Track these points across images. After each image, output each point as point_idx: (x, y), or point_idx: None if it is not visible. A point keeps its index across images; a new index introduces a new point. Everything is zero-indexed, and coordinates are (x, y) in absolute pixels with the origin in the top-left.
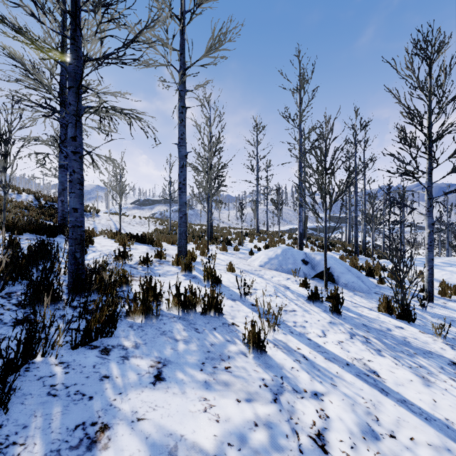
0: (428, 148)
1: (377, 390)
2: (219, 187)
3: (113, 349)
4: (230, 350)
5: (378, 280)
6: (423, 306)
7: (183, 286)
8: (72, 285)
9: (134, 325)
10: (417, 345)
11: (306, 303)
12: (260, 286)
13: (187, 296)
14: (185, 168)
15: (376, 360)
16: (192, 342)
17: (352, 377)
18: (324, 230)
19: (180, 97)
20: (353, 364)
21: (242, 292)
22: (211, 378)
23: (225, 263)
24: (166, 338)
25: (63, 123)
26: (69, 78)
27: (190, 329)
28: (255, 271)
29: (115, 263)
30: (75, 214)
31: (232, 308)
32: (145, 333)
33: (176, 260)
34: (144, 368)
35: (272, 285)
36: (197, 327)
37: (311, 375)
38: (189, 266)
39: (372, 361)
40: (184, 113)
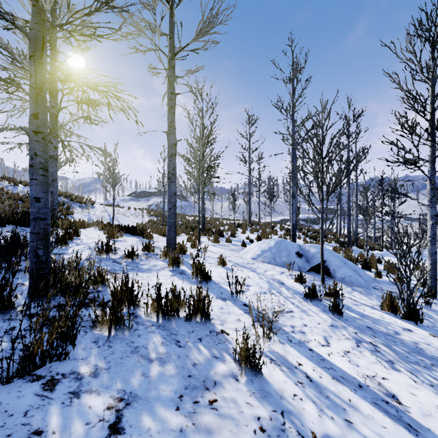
0: (433, 134)
1: (404, 427)
2: (210, 177)
3: (62, 380)
4: (217, 371)
5: (376, 273)
6: (428, 304)
7: (168, 284)
8: (29, 289)
9: (100, 339)
10: (432, 353)
11: (303, 302)
12: (253, 282)
13: (168, 300)
14: (174, 157)
15: (391, 376)
16: (170, 362)
17: (369, 406)
18: (321, 222)
19: (169, 83)
20: (367, 385)
21: (234, 289)
22: (189, 423)
23: (216, 256)
24: (137, 357)
25: (52, 113)
26: (30, 45)
27: (170, 342)
28: (247, 265)
29: (97, 257)
30: (37, 205)
31: (222, 310)
32: (112, 352)
33: (164, 253)
34: (98, 412)
35: (266, 280)
36: (179, 338)
37: (319, 407)
38: (177, 261)
39: (388, 379)
40: (173, 100)
